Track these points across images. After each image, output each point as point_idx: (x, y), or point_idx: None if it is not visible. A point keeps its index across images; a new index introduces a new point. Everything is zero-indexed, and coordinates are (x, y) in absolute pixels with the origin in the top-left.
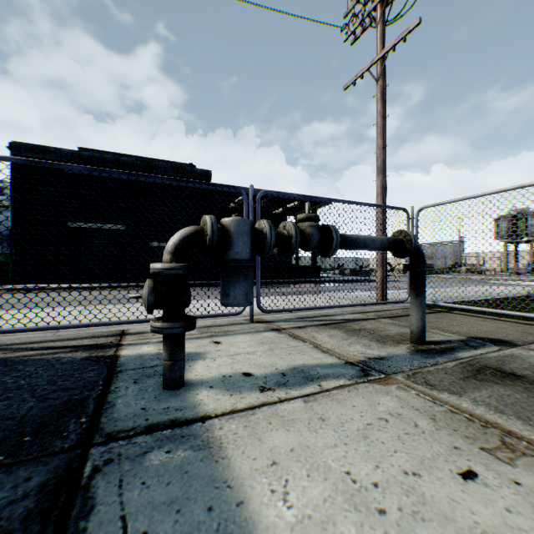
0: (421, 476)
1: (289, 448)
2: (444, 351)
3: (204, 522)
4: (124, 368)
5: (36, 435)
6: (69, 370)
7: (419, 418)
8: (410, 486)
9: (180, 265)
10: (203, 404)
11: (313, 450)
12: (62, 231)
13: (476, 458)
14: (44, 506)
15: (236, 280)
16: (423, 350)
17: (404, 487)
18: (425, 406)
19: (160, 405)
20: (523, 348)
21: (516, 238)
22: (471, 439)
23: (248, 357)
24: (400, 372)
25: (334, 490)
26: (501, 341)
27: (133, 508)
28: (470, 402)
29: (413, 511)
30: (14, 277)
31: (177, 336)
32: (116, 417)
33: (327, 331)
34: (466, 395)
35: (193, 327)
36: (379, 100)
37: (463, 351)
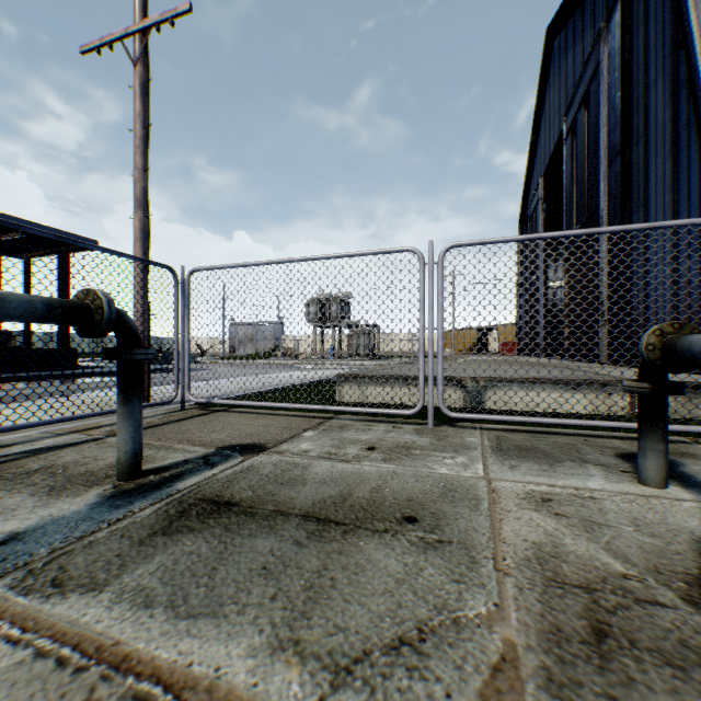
0: None
1: None
2: (162, 484)
3: None
4: None
5: None
6: None
7: None
8: None
9: None
10: None
11: None
12: None
13: None
14: None
15: None
16: (128, 490)
17: None
18: None
19: None
20: (271, 452)
21: (323, 322)
22: None
23: None
24: (18, 569)
25: None
26: (255, 446)
27: None
28: (109, 601)
29: None
30: None
31: None
32: None
33: None
34: (117, 584)
35: None
36: (138, 95)
37: (192, 476)
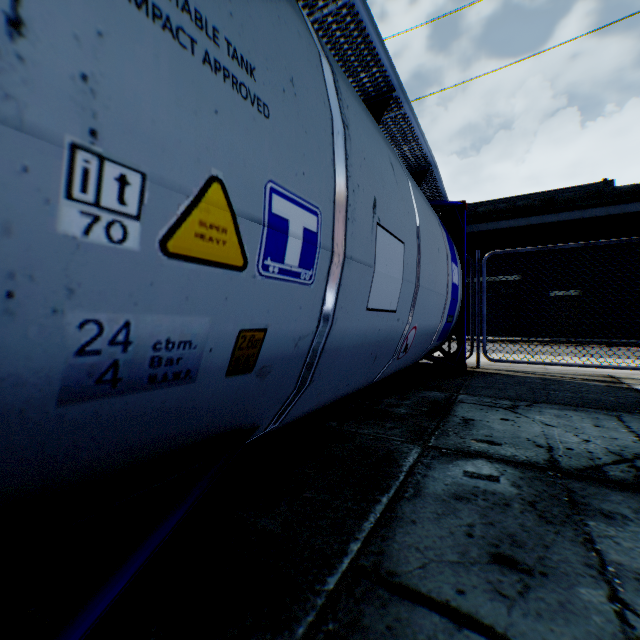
0: None
1: None
2: None
3: None
4: None
5: None
6: (606, 389)
7: None
8: None
9: None
10: None
11: None
12: None
13: None
14: None
15: None
16: None
17: None
18: None
19: None
20: None
21: None
22: None
23: None
24: None
25: None
26: None
27: None
28: None
29: None
30: None
31: None
32: None
33: None
34: None
35: None
36: None
37: None
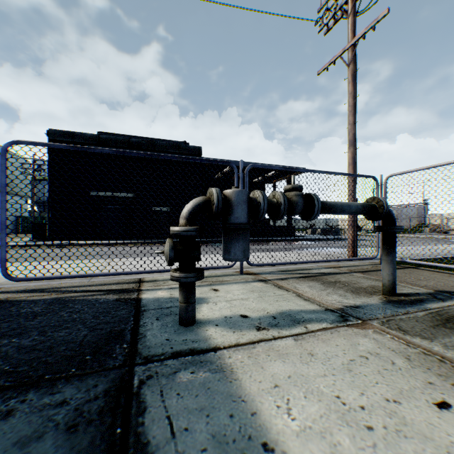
0: (401, 404)
1: (286, 375)
2: (413, 302)
3: (228, 425)
4: (147, 308)
5: (93, 355)
6: (106, 308)
7: (395, 357)
8: (392, 410)
9: (193, 228)
10: (212, 338)
11: (306, 377)
12: (85, 199)
13: (449, 392)
14: (111, 405)
15: (236, 240)
16: (394, 300)
17: (386, 411)
18: (400, 348)
19: (180, 337)
20: None
21: None
22: (443, 376)
23: (242, 302)
24: (374, 319)
25: (327, 409)
26: None
27: (174, 411)
28: (440, 346)
29: (396, 429)
30: (50, 235)
31: (190, 284)
32: (148, 345)
33: (306, 283)
34: (437, 341)
35: (203, 277)
36: (350, 82)
37: (431, 303)
